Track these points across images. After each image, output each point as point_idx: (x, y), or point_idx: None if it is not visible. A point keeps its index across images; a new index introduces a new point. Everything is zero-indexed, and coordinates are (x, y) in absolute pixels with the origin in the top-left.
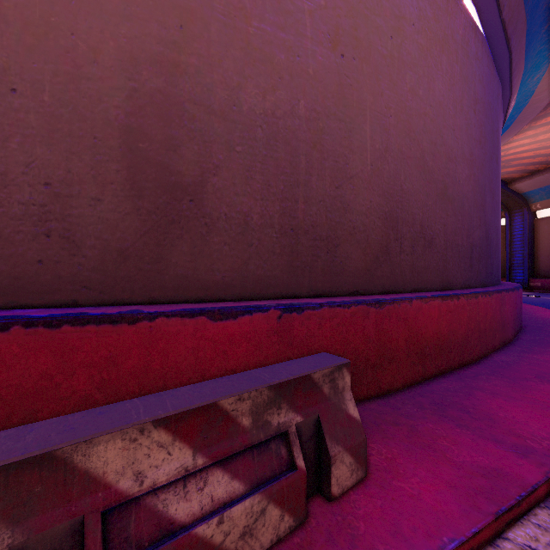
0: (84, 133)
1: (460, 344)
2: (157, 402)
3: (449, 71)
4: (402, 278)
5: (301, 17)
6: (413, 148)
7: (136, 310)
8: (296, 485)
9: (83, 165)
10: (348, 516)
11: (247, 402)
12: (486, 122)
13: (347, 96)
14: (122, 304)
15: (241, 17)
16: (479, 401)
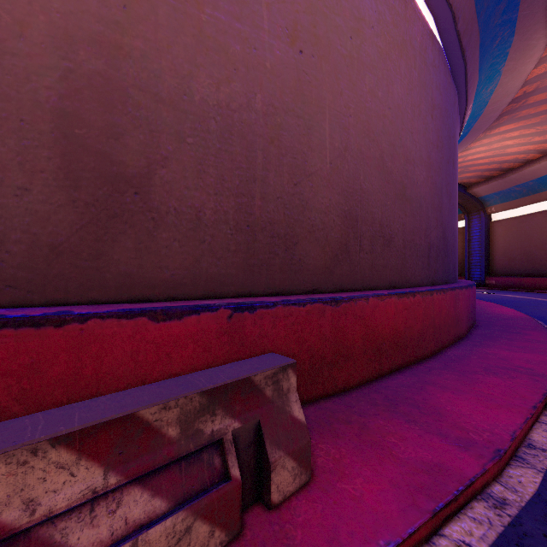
0: (8, 115)
1: (415, 340)
2: (64, 416)
3: (407, 76)
4: (362, 276)
5: (257, 9)
6: (373, 148)
7: (65, 311)
8: (228, 497)
9: (7, 150)
10: (286, 524)
11: (175, 411)
12: (443, 127)
13: (306, 93)
14: (55, 305)
15: (192, 2)
16: (430, 396)
